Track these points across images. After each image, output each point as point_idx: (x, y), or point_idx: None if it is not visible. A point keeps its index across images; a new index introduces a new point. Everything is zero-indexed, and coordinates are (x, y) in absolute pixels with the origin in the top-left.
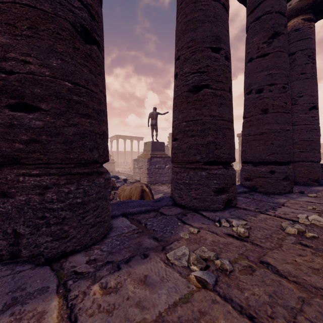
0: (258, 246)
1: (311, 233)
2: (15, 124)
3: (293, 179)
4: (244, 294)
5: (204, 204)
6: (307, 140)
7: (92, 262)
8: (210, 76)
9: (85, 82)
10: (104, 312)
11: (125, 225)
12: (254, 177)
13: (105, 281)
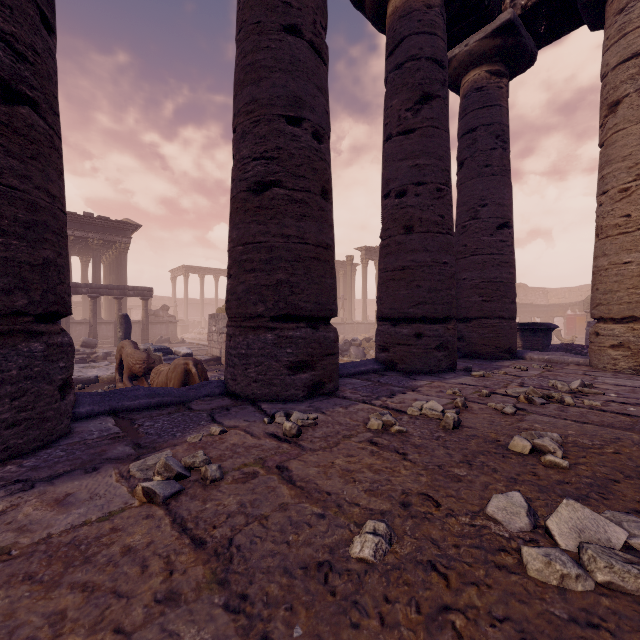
0: (299, 447)
1: (398, 426)
2: None
3: (455, 348)
4: (204, 506)
5: (270, 390)
6: (493, 280)
7: None
8: (283, 166)
9: None
10: None
11: (102, 428)
12: (391, 346)
13: None
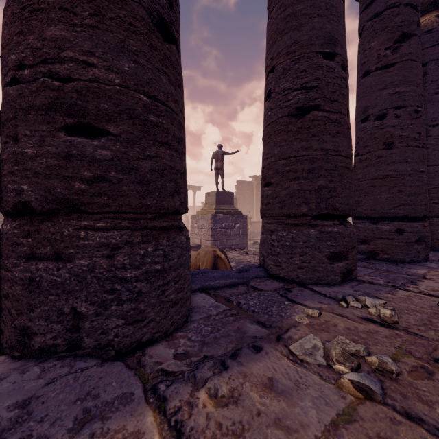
0: (418, 336)
1: None
2: (74, 154)
3: (430, 242)
4: (435, 411)
5: (314, 275)
6: None
7: (182, 357)
8: (321, 93)
9: (164, 95)
10: (230, 434)
11: (210, 304)
12: (372, 239)
13: (213, 386)
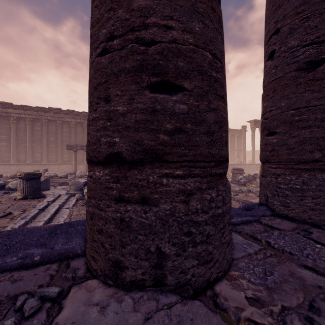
0: None
1: None
2: (158, 109)
3: None
4: None
5: None
6: None
7: (258, 304)
8: None
9: (220, 53)
10: None
11: (240, 241)
12: None
13: None
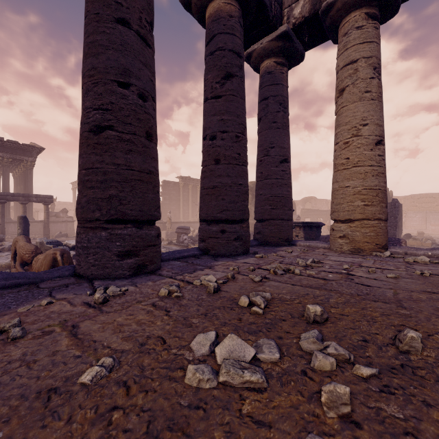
0: (99, 311)
1: (177, 293)
2: None
3: (248, 239)
4: None
5: (104, 271)
6: (277, 195)
7: None
8: (115, 116)
9: None
10: None
11: None
12: (206, 238)
13: None
